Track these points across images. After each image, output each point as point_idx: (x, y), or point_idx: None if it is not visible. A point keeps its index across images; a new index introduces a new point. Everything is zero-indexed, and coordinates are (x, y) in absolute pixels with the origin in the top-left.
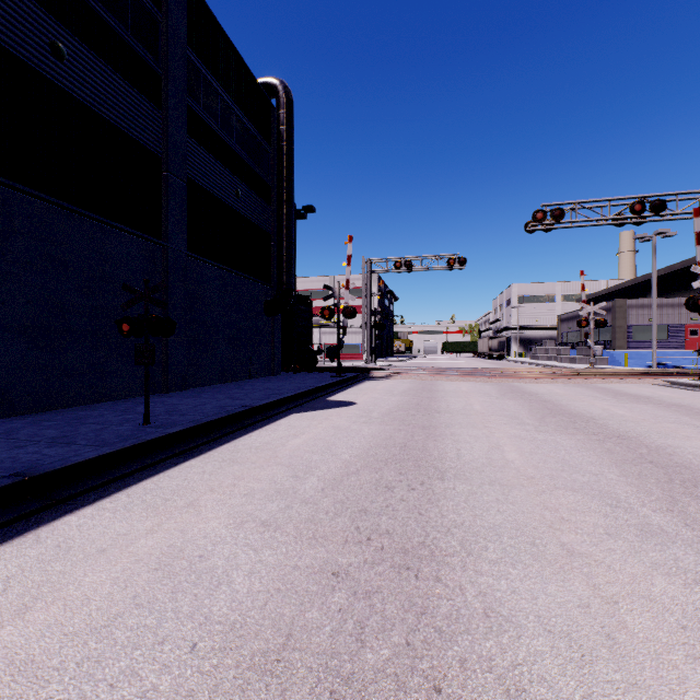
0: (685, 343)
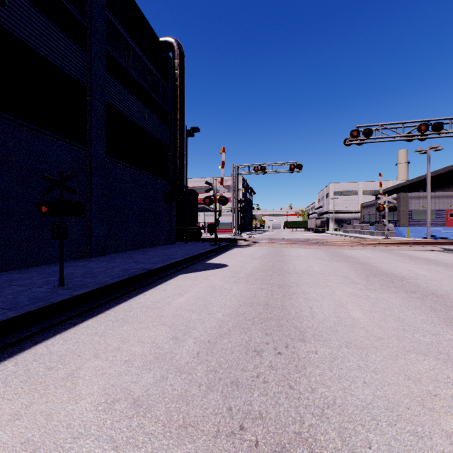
0: (446, 222)
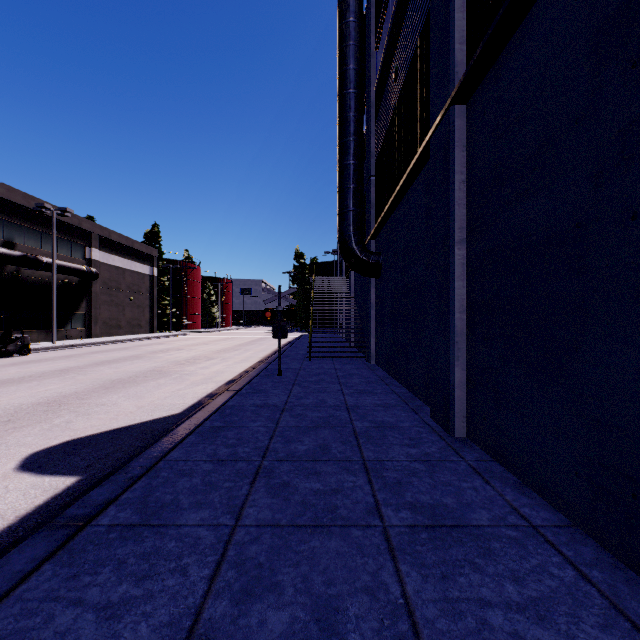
0: None
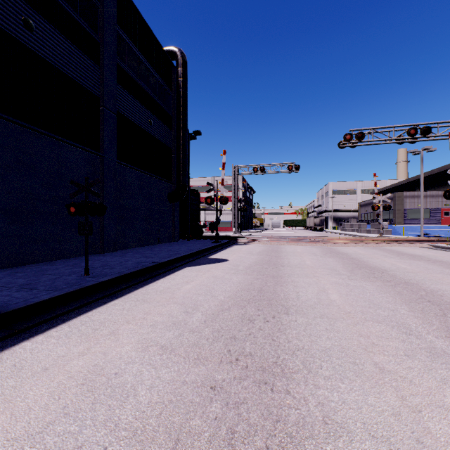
0: (441, 221)
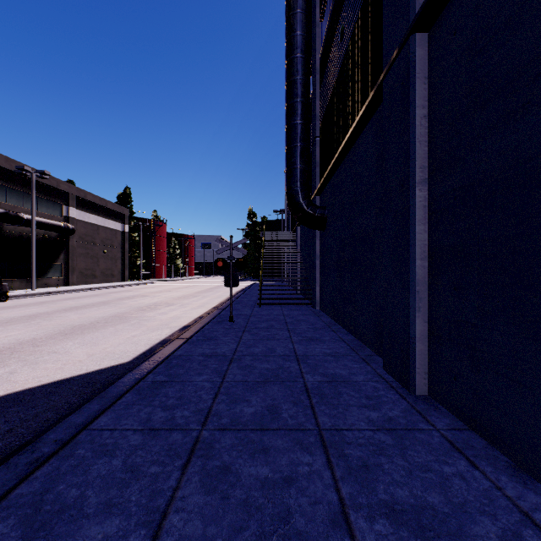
0: None
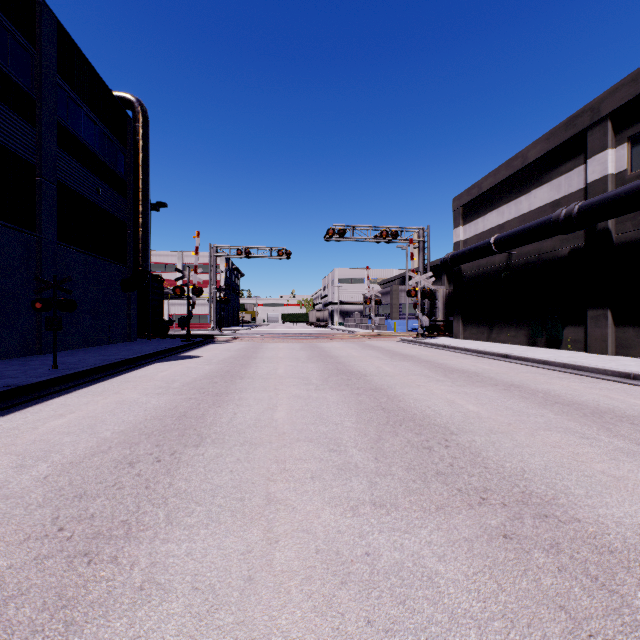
0: None
